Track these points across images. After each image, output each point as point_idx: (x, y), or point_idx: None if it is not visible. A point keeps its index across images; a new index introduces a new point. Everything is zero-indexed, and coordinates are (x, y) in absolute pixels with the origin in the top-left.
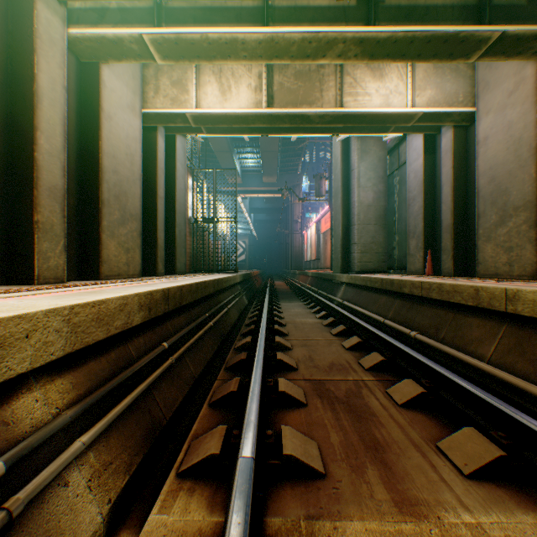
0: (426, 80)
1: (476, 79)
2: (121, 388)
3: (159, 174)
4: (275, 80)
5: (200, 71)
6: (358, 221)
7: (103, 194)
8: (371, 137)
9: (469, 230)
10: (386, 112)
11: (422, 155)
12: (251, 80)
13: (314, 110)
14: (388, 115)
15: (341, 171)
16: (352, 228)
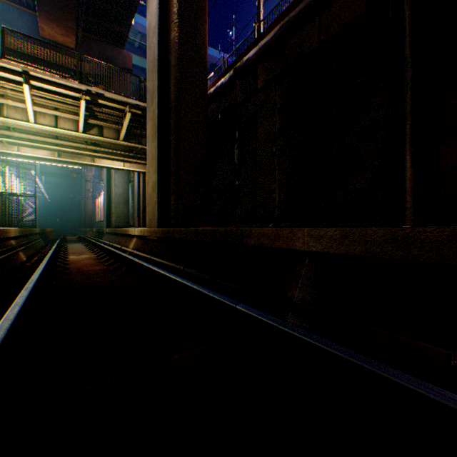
0: None
1: None
2: (21, 246)
3: None
4: None
5: None
6: (115, 202)
7: None
8: None
9: None
10: (113, 167)
11: (138, 179)
12: None
13: (82, 162)
14: (115, 168)
15: (107, 175)
16: (112, 205)
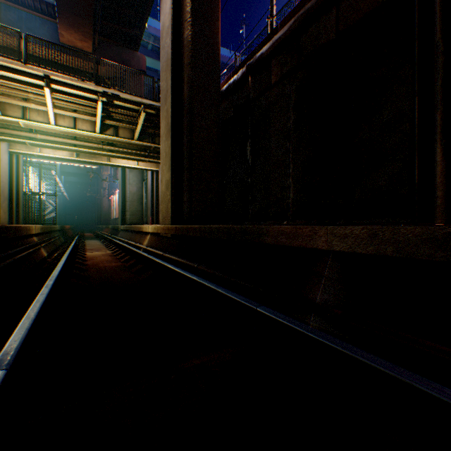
0: None
1: None
2: (42, 243)
3: (15, 175)
4: None
5: None
6: (129, 200)
7: (1, 192)
8: None
9: None
10: (128, 166)
11: (151, 177)
12: None
13: (98, 161)
14: (129, 167)
15: (122, 174)
16: (127, 203)
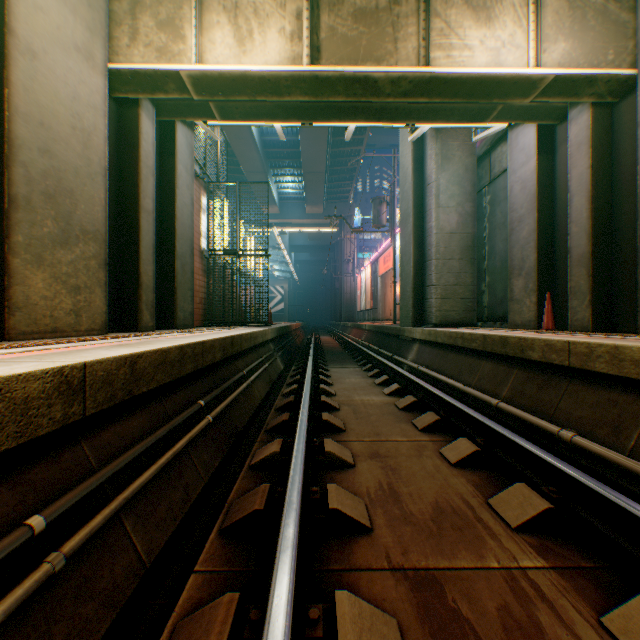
0: (558, 26)
1: (637, 23)
2: None
3: (144, 174)
4: (323, 23)
5: (204, 6)
6: (437, 255)
7: (14, 185)
8: (454, 138)
9: (617, 261)
10: (497, 74)
11: (535, 156)
12: (284, 22)
13: (384, 69)
14: (500, 80)
15: (413, 186)
16: (429, 264)
